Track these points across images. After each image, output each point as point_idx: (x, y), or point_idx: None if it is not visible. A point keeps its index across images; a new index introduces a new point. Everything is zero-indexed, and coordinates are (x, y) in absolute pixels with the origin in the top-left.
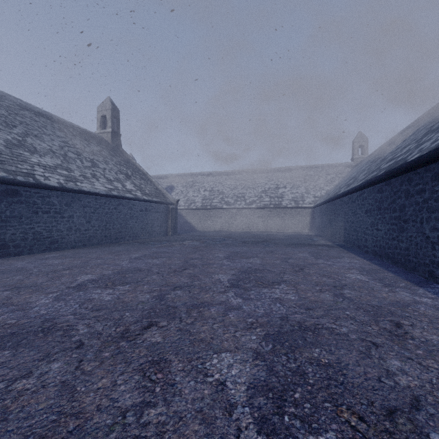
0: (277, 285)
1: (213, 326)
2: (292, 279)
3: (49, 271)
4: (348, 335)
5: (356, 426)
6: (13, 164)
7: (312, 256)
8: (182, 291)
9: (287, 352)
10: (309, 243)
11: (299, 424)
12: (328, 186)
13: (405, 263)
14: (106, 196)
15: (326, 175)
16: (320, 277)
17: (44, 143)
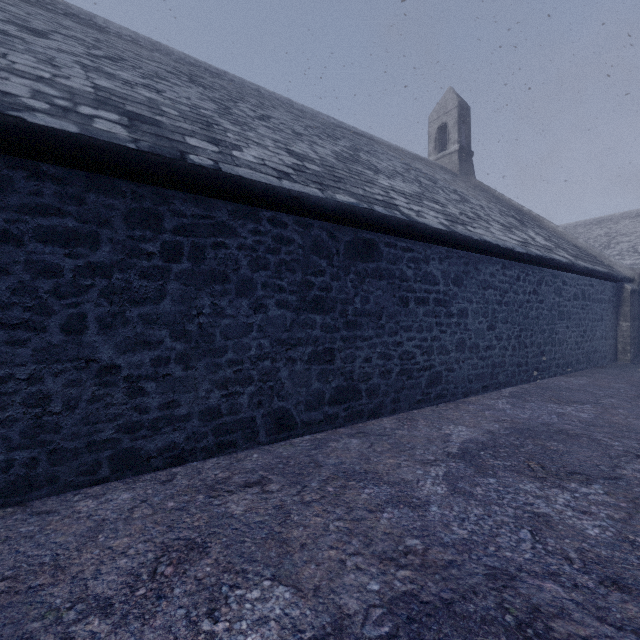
0: None
1: None
2: None
3: None
4: None
5: None
6: (357, 186)
7: None
8: None
9: None
10: None
11: None
12: None
13: None
14: (522, 259)
15: None
16: None
17: (381, 161)
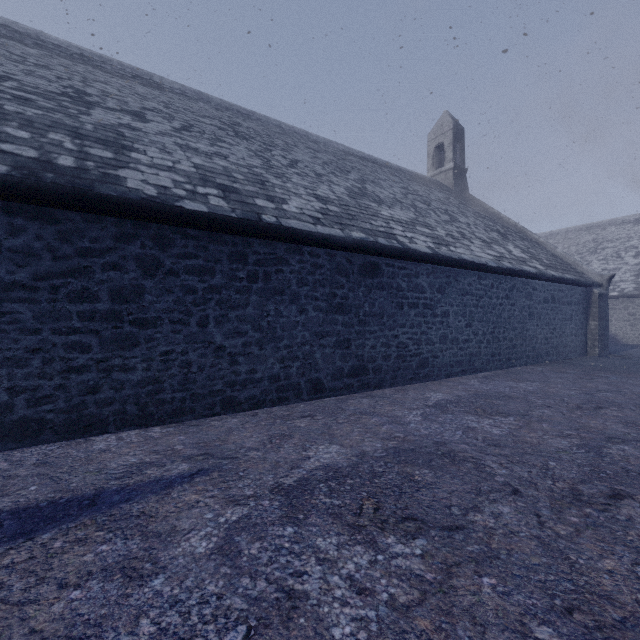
0: None
1: None
2: None
3: (567, 496)
4: None
5: None
6: (365, 220)
7: None
8: None
9: None
10: None
11: None
12: None
13: None
14: (495, 271)
15: None
16: None
17: (384, 190)
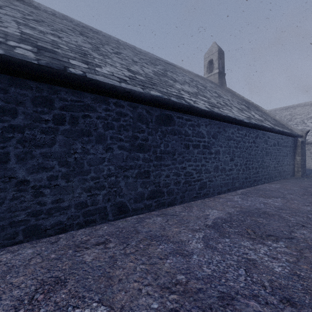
0: None
1: None
2: None
3: None
4: None
5: None
6: (163, 87)
7: None
8: None
9: None
10: None
11: None
12: None
13: None
14: (247, 125)
15: None
16: None
17: (178, 76)
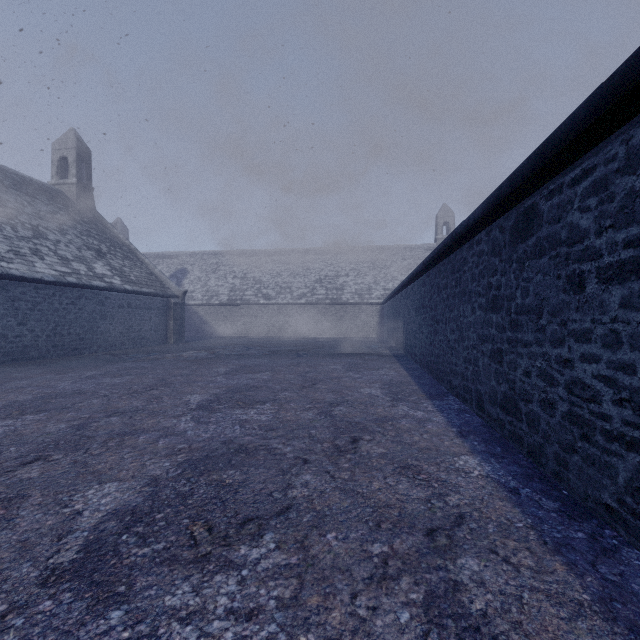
0: (260, 405)
1: (125, 456)
2: (287, 397)
3: None
4: (287, 454)
5: (196, 536)
6: None
7: (345, 368)
8: (119, 418)
9: (193, 476)
10: (359, 352)
11: (134, 541)
12: (403, 275)
13: (437, 373)
14: (56, 284)
15: (401, 260)
16: (326, 393)
17: None
